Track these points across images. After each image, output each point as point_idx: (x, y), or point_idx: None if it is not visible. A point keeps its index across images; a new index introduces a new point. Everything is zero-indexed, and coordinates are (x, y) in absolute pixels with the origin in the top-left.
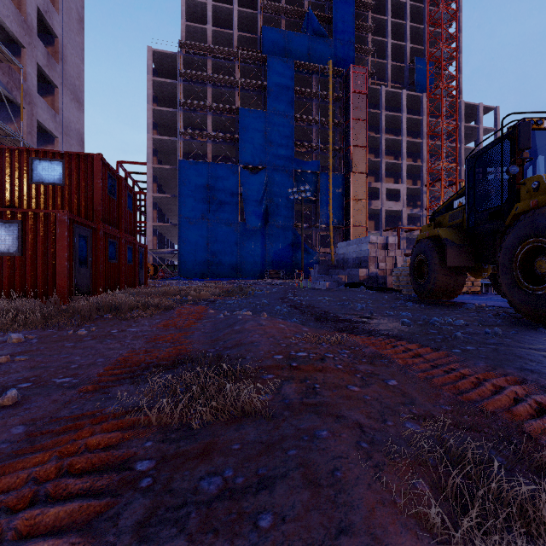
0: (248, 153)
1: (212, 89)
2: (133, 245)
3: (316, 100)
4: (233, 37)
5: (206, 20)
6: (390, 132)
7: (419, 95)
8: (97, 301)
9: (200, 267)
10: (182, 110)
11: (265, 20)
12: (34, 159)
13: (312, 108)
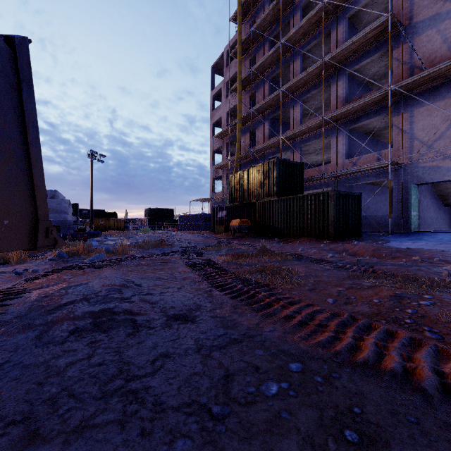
0: None
1: None
2: None
3: None
4: None
5: None
6: None
7: None
8: None
9: None
10: None
11: None
12: None
13: None
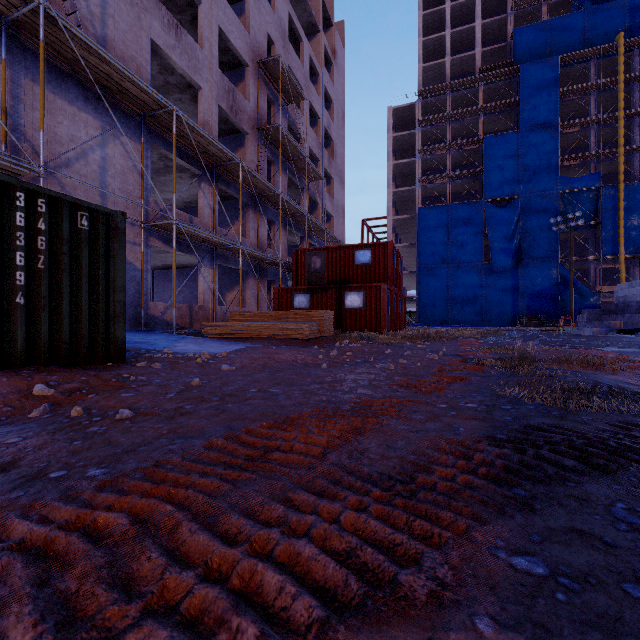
0: (495, 184)
1: (452, 125)
2: (400, 298)
3: (595, 92)
4: (475, 57)
5: (443, 51)
6: None
7: None
8: (409, 334)
9: (439, 313)
10: (420, 157)
11: (517, 18)
12: (356, 250)
13: (589, 105)
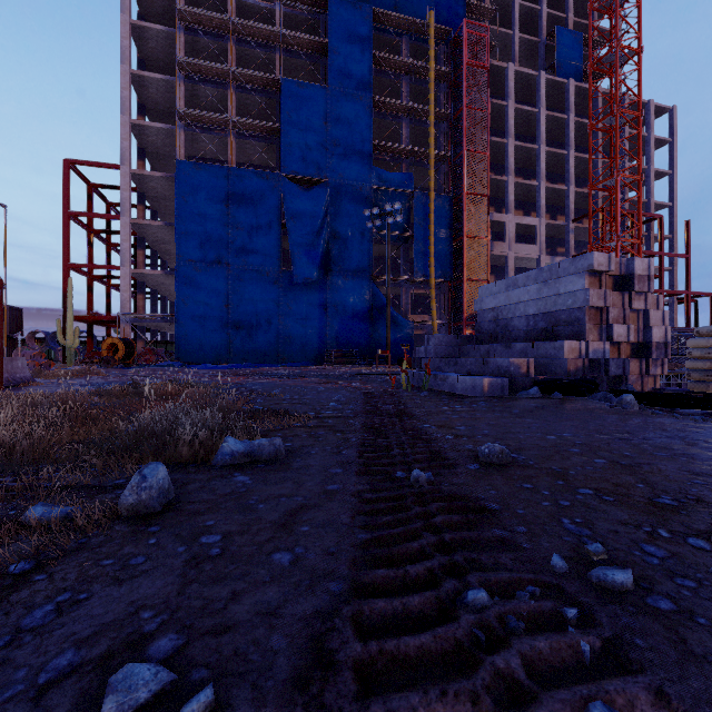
0: (297, 154)
1: (237, 47)
2: None
3: (407, 77)
4: None
5: None
6: (517, 140)
7: (563, 81)
8: None
9: (214, 345)
10: (183, 78)
11: None
12: None
13: (401, 91)
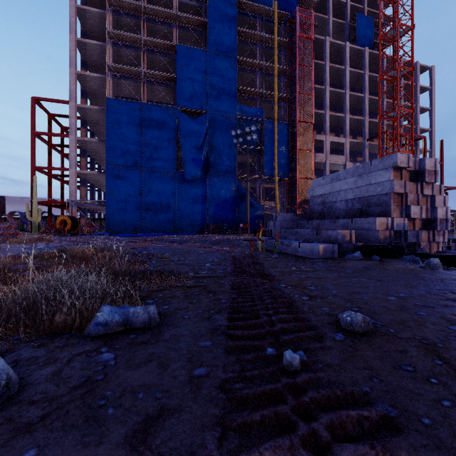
0: (187, 94)
1: (147, 24)
2: None
3: (259, 45)
4: None
5: None
6: (331, 87)
7: (361, 49)
8: None
9: (132, 220)
10: (111, 44)
11: None
12: None
13: (256, 54)
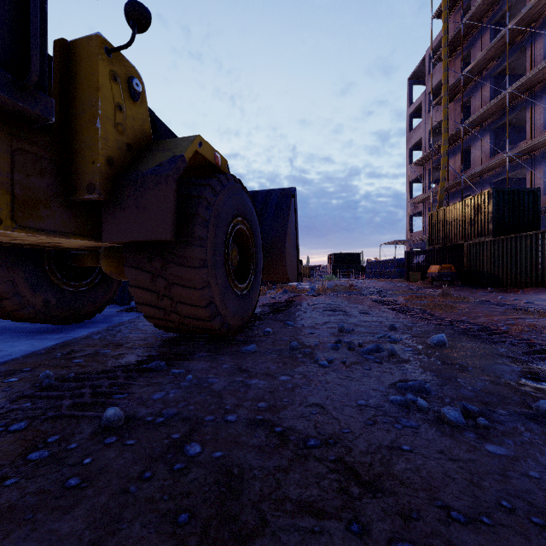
0: None
1: None
2: None
3: None
4: None
5: None
6: None
7: None
8: None
9: None
10: None
11: None
12: None
13: None
